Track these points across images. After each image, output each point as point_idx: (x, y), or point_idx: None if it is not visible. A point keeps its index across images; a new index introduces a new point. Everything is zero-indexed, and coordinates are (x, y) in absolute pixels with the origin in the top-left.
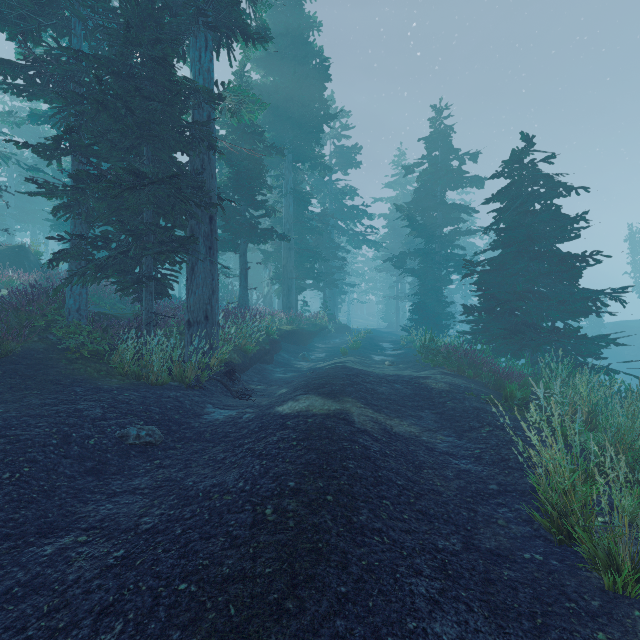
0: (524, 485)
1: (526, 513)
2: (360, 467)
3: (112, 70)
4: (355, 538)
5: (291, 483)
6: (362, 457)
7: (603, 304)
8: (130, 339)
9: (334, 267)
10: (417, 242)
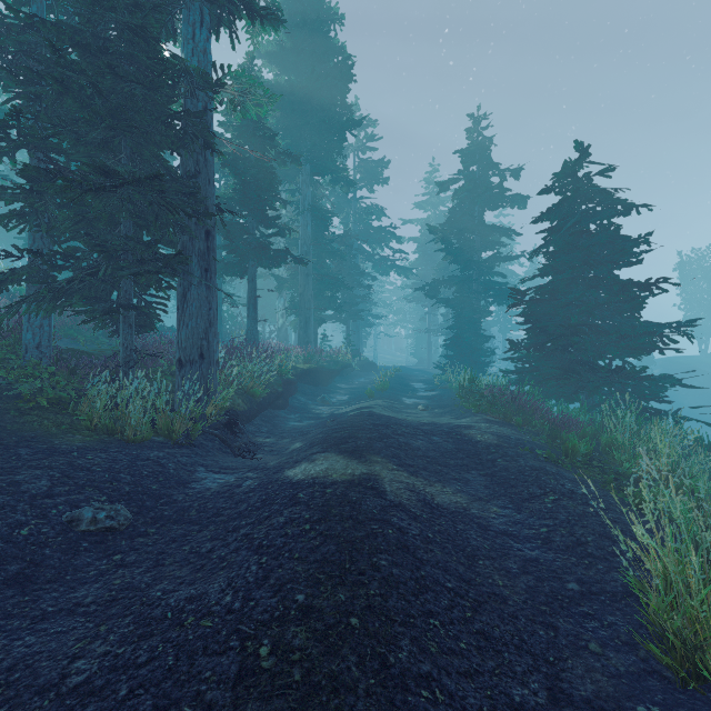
0: (613, 583)
1: (625, 630)
2: (396, 564)
3: (76, 41)
4: (393, 697)
5: (300, 596)
6: (398, 547)
7: (671, 340)
8: (104, 383)
9: (358, 296)
10: (451, 269)
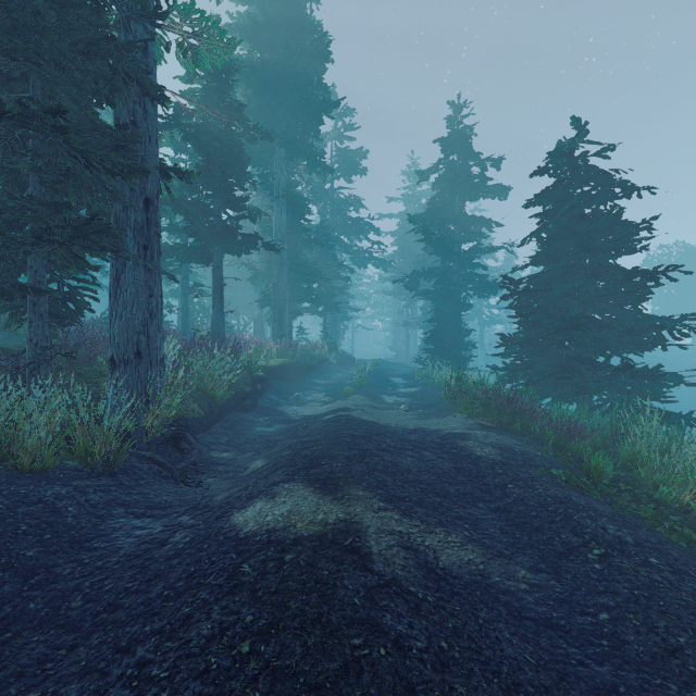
0: None
1: None
2: None
3: None
4: None
5: None
6: (397, 693)
7: (683, 334)
8: (8, 389)
9: (336, 288)
10: (430, 261)
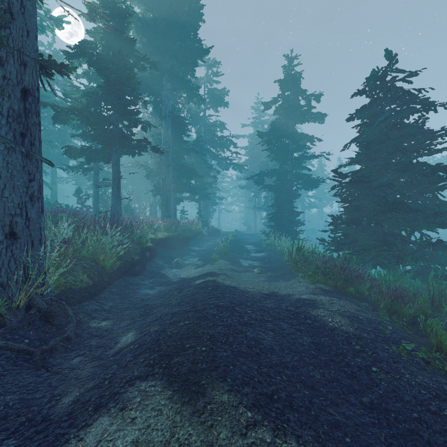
0: None
1: None
2: None
3: None
4: None
5: None
6: None
7: None
8: None
9: (207, 183)
10: (271, 166)
